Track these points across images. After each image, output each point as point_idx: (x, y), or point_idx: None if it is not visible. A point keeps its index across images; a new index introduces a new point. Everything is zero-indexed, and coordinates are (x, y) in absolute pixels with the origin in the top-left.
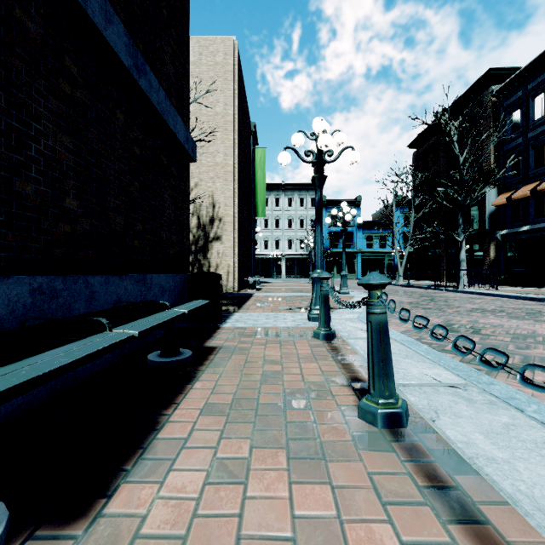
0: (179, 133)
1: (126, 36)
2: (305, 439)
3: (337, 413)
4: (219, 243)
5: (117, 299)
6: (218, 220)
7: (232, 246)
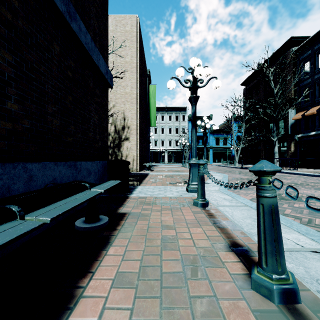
0: (101, 66)
1: None
2: (210, 319)
3: (231, 282)
4: (127, 141)
5: (52, 180)
6: (127, 127)
7: (135, 144)
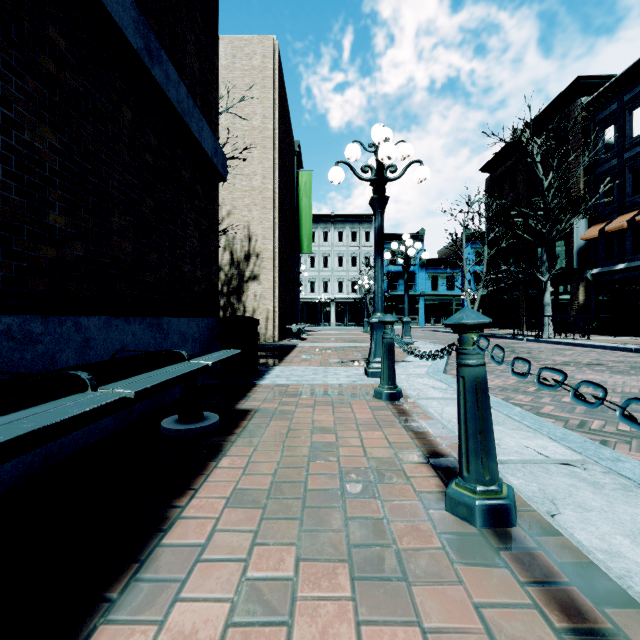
0: (205, 142)
1: (134, 9)
2: (374, 545)
3: (416, 503)
4: (256, 283)
5: (121, 348)
6: (255, 255)
7: (271, 287)
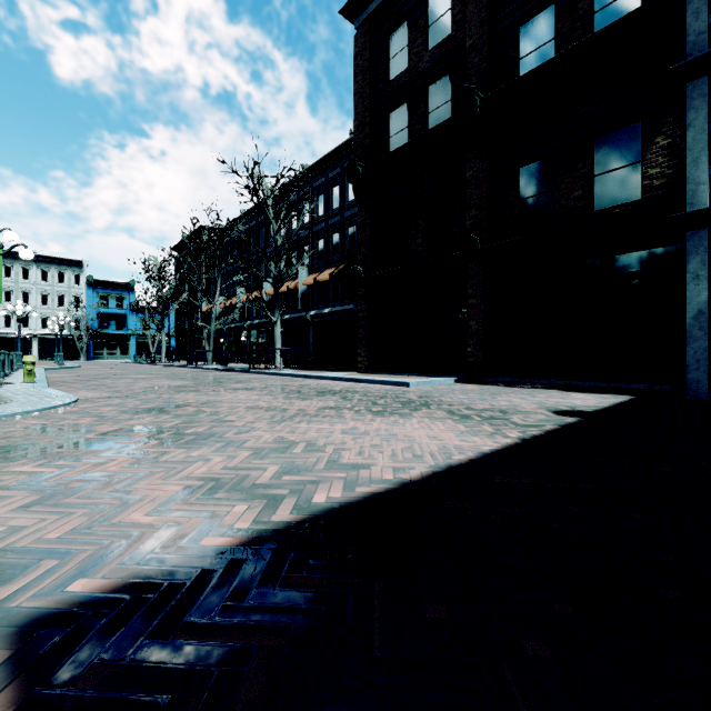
0: None
1: None
2: None
3: None
4: None
5: None
6: None
7: None
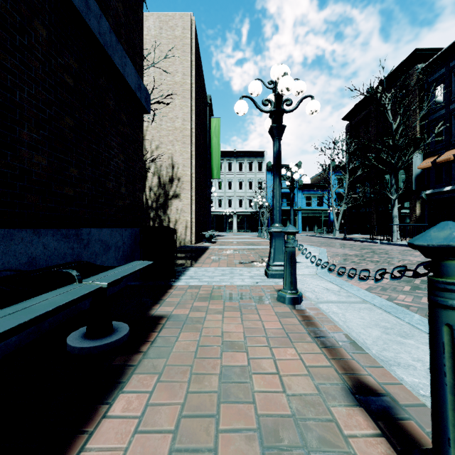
0: (129, 77)
1: None
2: None
3: None
4: (178, 200)
5: (28, 260)
6: (177, 179)
7: (189, 203)
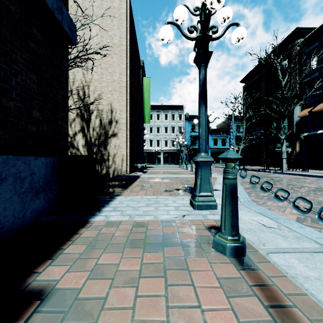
0: None
1: None
2: None
3: None
4: (115, 138)
5: None
6: (115, 121)
7: (125, 141)
